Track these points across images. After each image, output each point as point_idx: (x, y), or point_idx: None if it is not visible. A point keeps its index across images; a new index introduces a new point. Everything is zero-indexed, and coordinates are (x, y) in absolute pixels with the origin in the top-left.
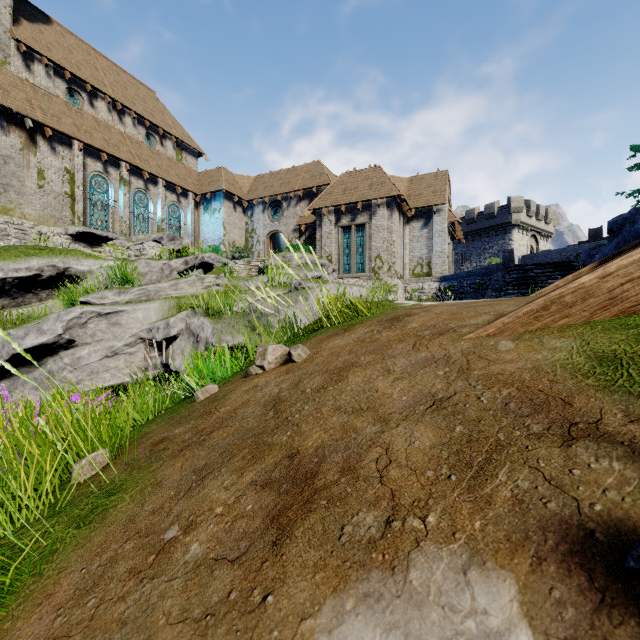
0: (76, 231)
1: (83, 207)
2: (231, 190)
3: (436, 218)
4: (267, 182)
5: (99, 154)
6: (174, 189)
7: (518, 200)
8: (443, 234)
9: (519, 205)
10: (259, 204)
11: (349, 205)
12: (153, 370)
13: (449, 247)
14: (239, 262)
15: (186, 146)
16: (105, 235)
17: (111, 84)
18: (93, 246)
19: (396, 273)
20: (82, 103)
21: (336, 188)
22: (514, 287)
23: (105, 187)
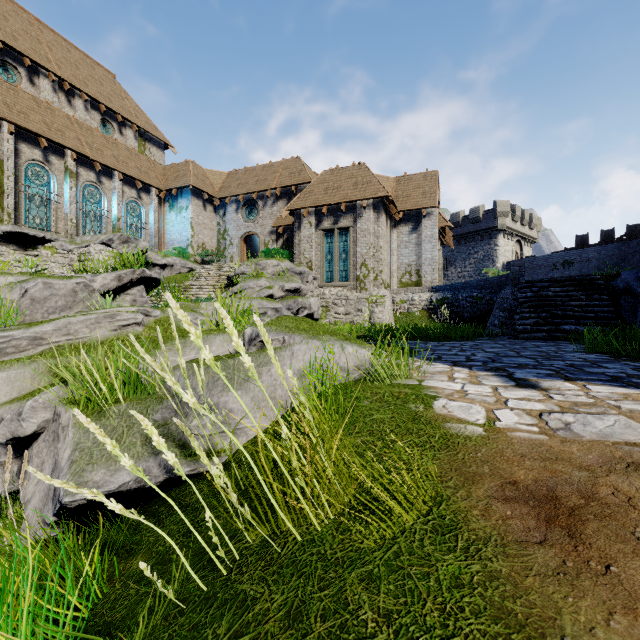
0: (2, 230)
1: (16, 202)
2: (200, 186)
3: (426, 222)
4: (241, 179)
5: (37, 139)
6: (134, 183)
7: (504, 204)
8: (433, 240)
9: (505, 209)
10: (232, 203)
11: (331, 206)
12: (2, 485)
13: (439, 254)
14: (208, 267)
15: (150, 136)
16: (41, 236)
17: (58, 60)
18: (26, 249)
19: (383, 282)
20: (19, 79)
21: (317, 187)
22: (530, 309)
23: (45, 179)
